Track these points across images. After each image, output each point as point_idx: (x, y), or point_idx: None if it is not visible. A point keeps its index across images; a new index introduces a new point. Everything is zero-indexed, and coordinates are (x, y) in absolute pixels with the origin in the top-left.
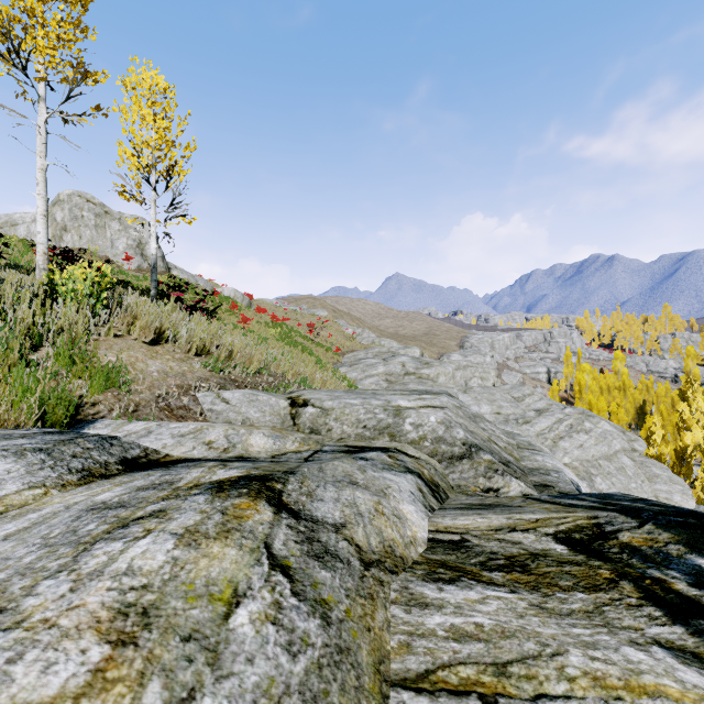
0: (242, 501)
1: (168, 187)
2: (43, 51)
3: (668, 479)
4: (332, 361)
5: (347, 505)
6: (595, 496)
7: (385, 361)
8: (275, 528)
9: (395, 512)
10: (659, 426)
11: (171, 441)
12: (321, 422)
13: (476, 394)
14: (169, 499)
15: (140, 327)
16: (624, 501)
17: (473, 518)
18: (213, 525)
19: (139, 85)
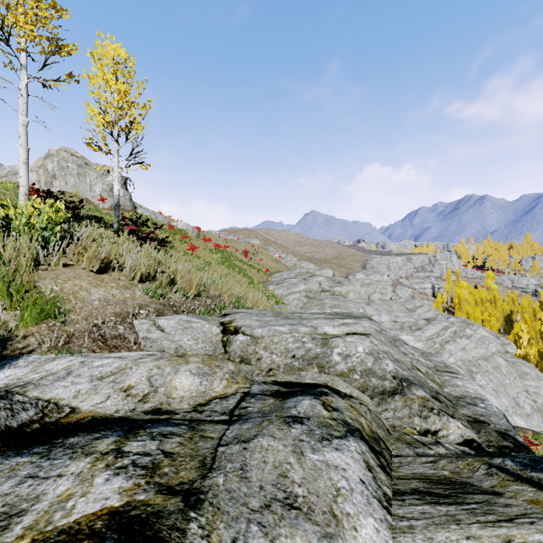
0: None
1: (128, 139)
2: (23, 26)
3: (535, 376)
4: (263, 280)
5: None
6: None
7: (305, 280)
8: None
9: None
10: (525, 332)
11: (86, 387)
12: (251, 351)
13: (377, 306)
14: None
15: (88, 257)
16: None
17: (456, 539)
18: None
19: (104, 55)
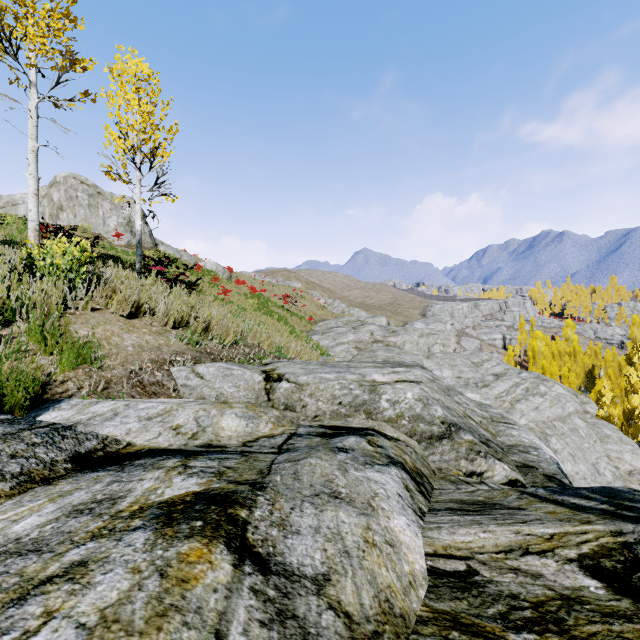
0: (192, 546)
1: (152, 167)
2: (33, 39)
3: (618, 439)
4: (306, 329)
5: (329, 538)
6: (599, 492)
7: (355, 329)
8: (233, 597)
9: (387, 536)
10: (608, 389)
11: (136, 426)
12: (296, 398)
13: (439, 359)
14: (100, 538)
15: (117, 301)
16: (637, 501)
17: (474, 532)
18: (144, 602)
19: (124, 71)
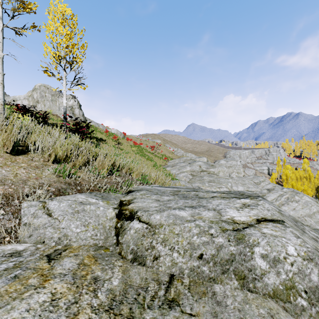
0: None
1: (72, 68)
2: None
3: None
4: (163, 164)
5: None
6: None
7: (190, 164)
8: None
9: None
10: None
11: None
12: (147, 245)
13: (235, 180)
14: None
15: (2, 140)
16: None
17: None
18: None
19: (55, 11)
